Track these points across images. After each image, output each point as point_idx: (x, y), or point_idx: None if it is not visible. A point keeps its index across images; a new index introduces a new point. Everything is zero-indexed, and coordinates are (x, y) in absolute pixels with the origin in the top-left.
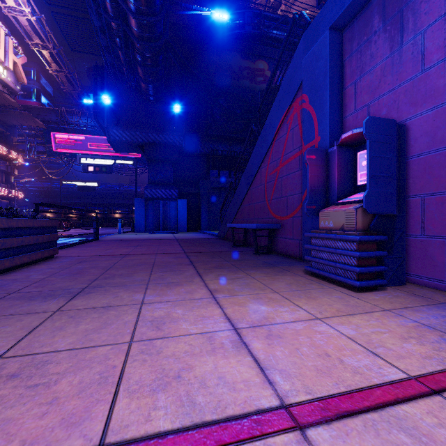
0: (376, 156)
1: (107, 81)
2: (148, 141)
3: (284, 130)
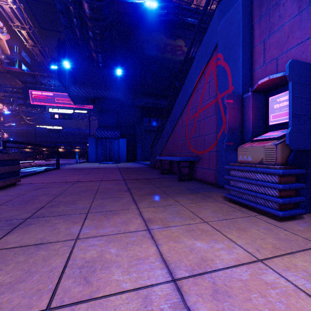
0: (298, 96)
1: (68, 52)
2: (98, 96)
3: (202, 84)
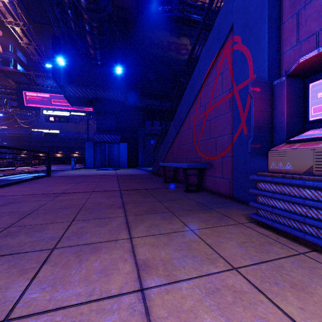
0: None
1: (63, 48)
2: (96, 96)
3: (213, 76)
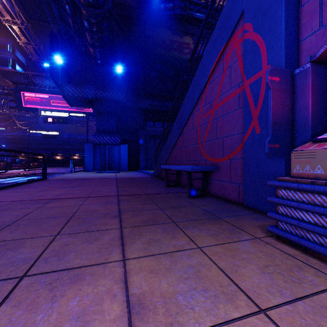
0: None
1: (61, 47)
2: (96, 97)
3: (220, 70)
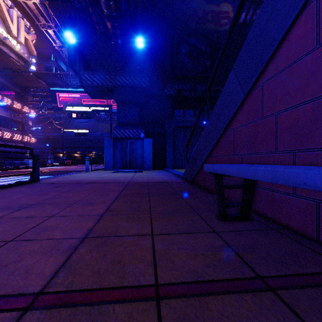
0: None
1: (79, 29)
2: (116, 84)
3: None
